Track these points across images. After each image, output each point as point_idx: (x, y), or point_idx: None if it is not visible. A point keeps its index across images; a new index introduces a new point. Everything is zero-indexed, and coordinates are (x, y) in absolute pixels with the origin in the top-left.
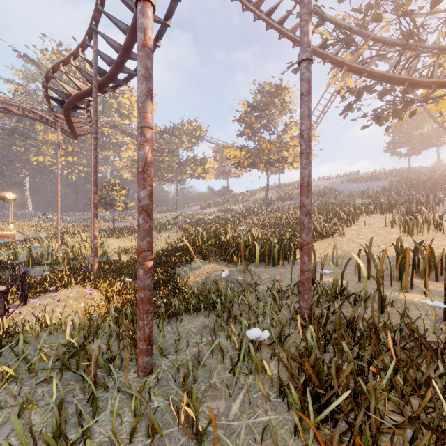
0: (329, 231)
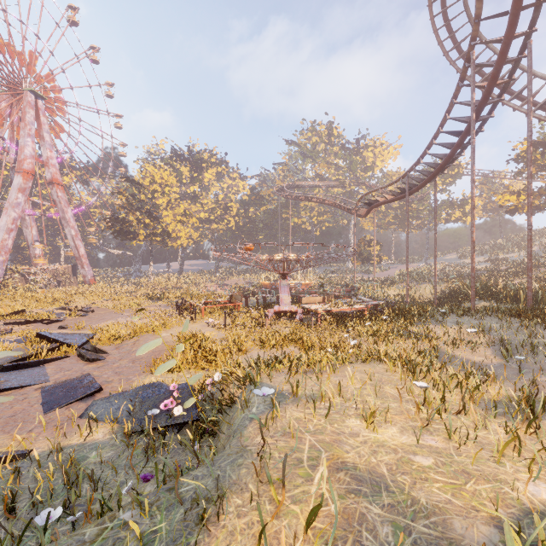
0: None
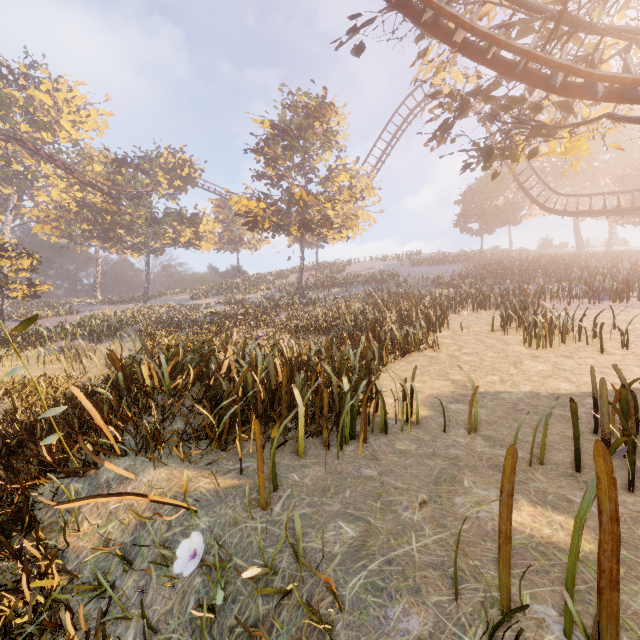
0: (413, 339)
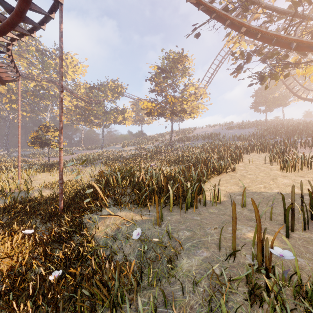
0: (224, 167)
